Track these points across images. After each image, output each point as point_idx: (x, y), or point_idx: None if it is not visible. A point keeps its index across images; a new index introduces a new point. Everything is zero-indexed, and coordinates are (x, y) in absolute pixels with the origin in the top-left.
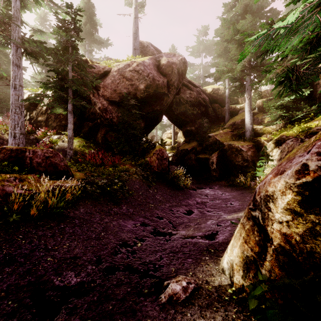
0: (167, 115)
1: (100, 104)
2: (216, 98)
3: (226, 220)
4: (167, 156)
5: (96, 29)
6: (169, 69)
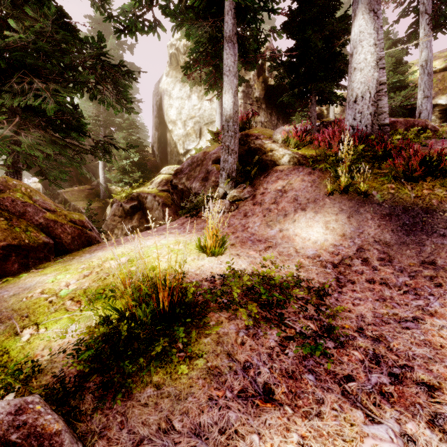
0: None
1: None
2: None
3: None
4: None
5: None
6: None
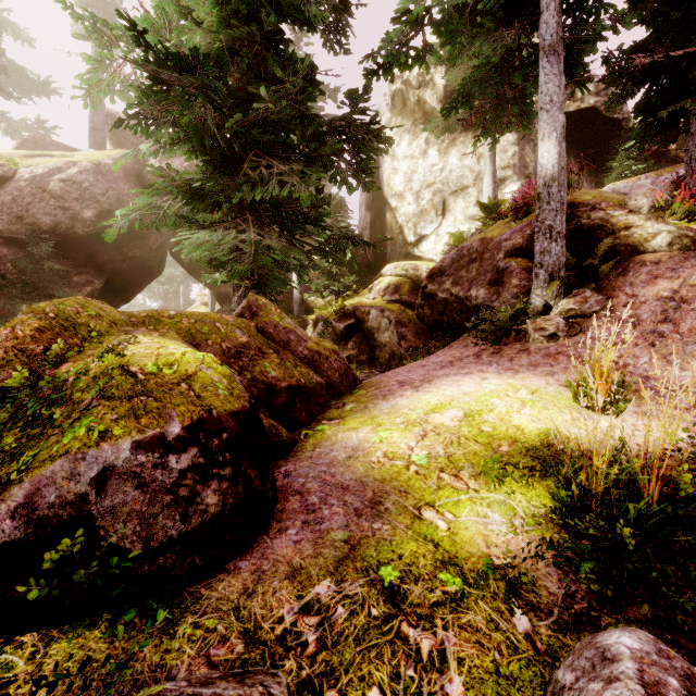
0: (181, 262)
1: None
2: None
3: None
4: None
5: (0, 66)
6: None
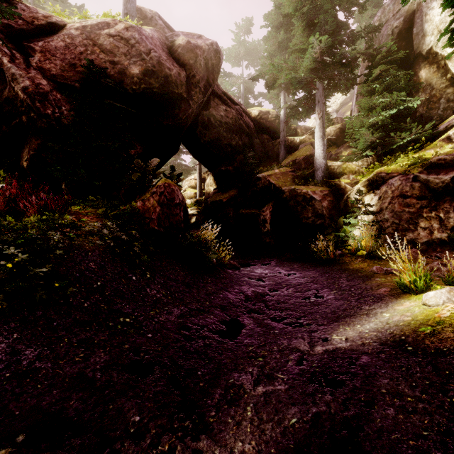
0: (188, 145)
1: (28, 80)
2: (265, 126)
3: (341, 353)
4: (183, 199)
5: None
6: (191, 57)
